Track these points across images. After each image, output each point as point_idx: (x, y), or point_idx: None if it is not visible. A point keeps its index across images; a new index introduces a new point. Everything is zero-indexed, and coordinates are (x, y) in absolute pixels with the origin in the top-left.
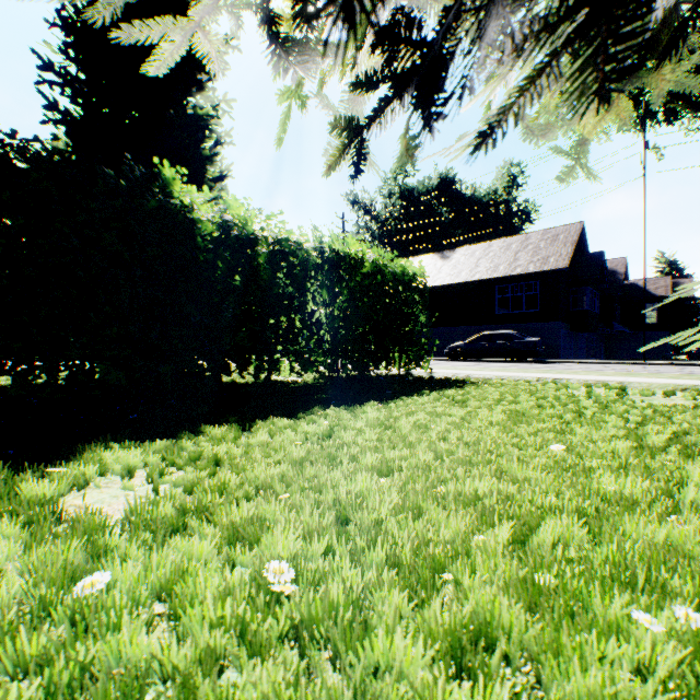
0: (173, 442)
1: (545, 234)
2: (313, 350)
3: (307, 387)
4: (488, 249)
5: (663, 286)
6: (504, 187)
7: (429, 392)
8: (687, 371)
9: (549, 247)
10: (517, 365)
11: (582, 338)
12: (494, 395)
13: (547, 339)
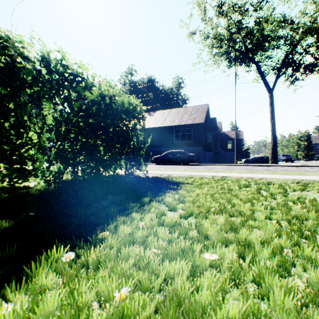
0: None
1: (194, 108)
2: (27, 158)
3: (20, 198)
4: (170, 113)
5: (234, 134)
6: (176, 87)
7: (148, 197)
8: (260, 168)
9: (196, 113)
10: (187, 167)
11: (207, 154)
12: (209, 200)
13: (195, 154)
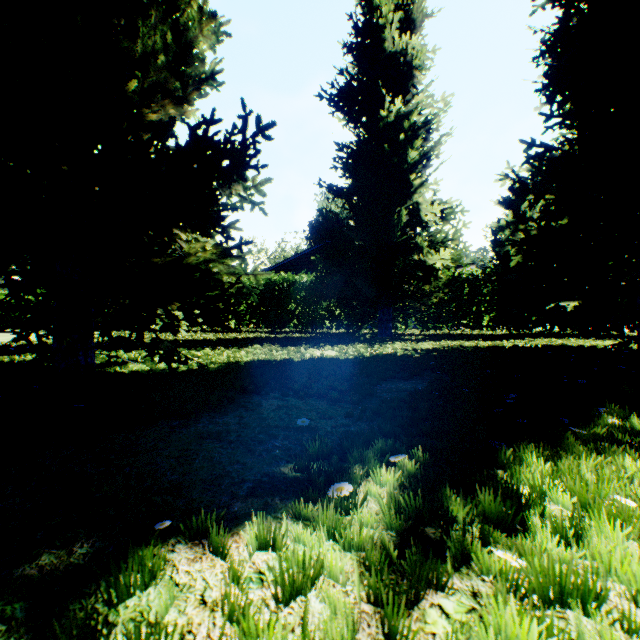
0: (594, 340)
1: None
2: None
3: None
4: None
5: None
6: None
7: None
8: None
9: None
10: None
11: None
12: None
13: None
